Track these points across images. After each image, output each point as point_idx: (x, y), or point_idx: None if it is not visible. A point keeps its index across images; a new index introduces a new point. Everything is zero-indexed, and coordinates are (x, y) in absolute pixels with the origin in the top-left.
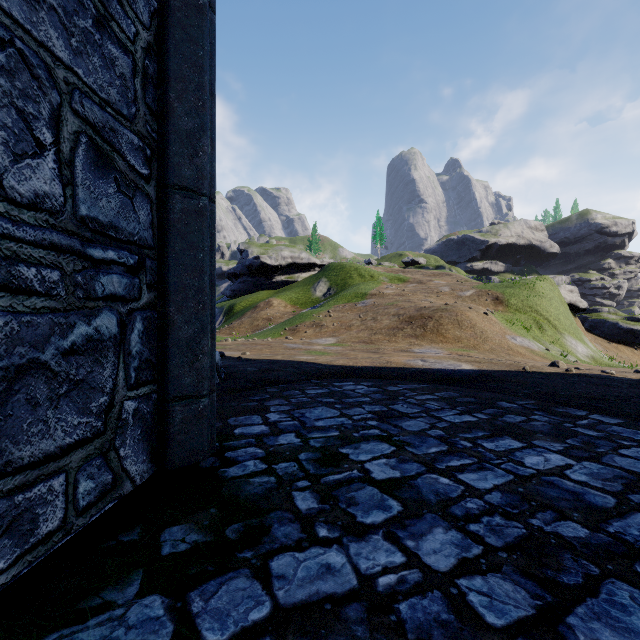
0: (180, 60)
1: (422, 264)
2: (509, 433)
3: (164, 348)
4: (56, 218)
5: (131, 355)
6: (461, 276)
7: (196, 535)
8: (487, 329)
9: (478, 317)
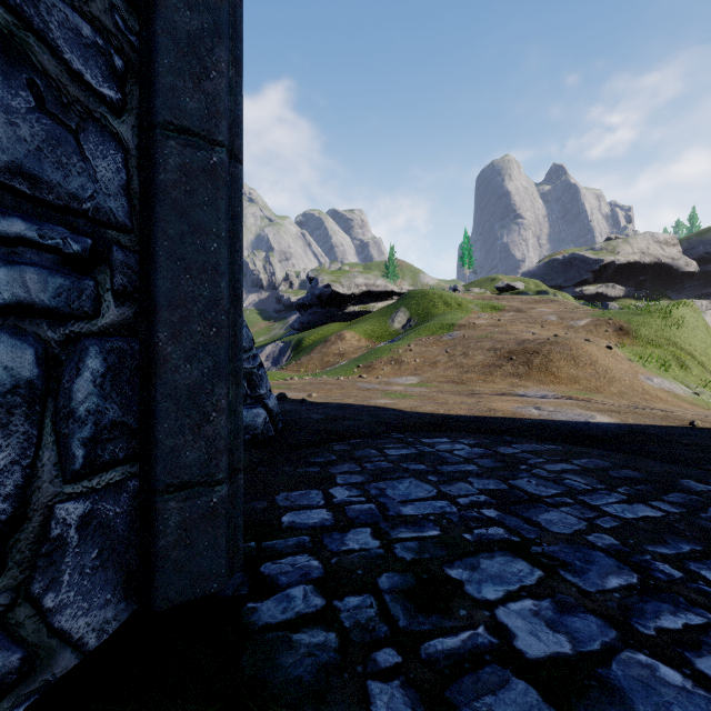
0: None
1: (519, 289)
2: None
3: (150, 402)
4: None
5: (74, 418)
6: (570, 302)
7: None
8: (612, 367)
9: (599, 352)
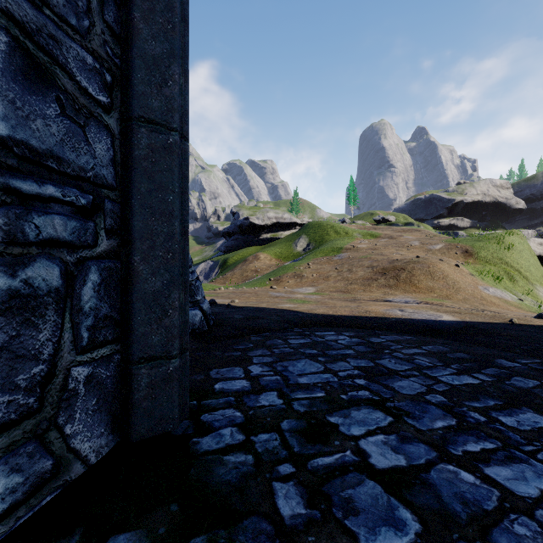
0: None
1: (392, 221)
2: (527, 403)
3: (128, 302)
4: None
5: (82, 312)
6: (429, 231)
7: None
8: (459, 280)
9: (450, 269)
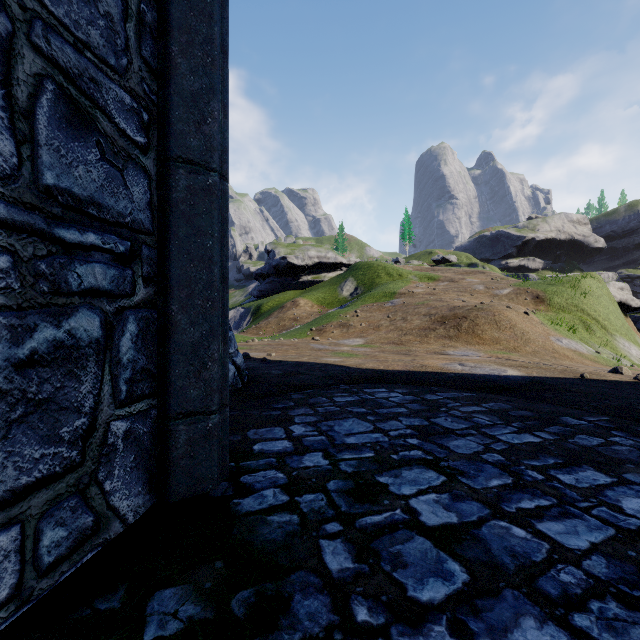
0: (184, 7)
1: (453, 262)
2: (588, 461)
3: (165, 354)
4: (5, 185)
5: (121, 364)
6: (496, 274)
7: (192, 606)
8: (528, 330)
9: (518, 317)
